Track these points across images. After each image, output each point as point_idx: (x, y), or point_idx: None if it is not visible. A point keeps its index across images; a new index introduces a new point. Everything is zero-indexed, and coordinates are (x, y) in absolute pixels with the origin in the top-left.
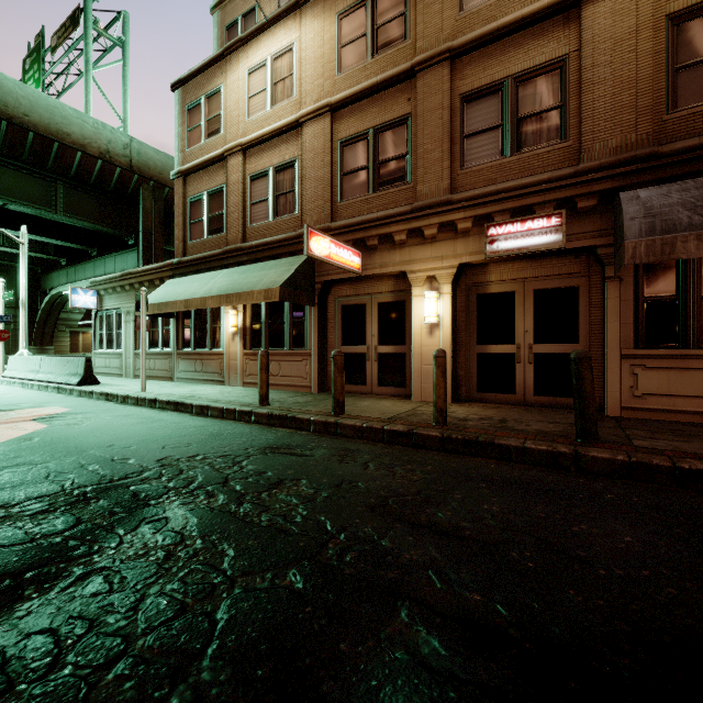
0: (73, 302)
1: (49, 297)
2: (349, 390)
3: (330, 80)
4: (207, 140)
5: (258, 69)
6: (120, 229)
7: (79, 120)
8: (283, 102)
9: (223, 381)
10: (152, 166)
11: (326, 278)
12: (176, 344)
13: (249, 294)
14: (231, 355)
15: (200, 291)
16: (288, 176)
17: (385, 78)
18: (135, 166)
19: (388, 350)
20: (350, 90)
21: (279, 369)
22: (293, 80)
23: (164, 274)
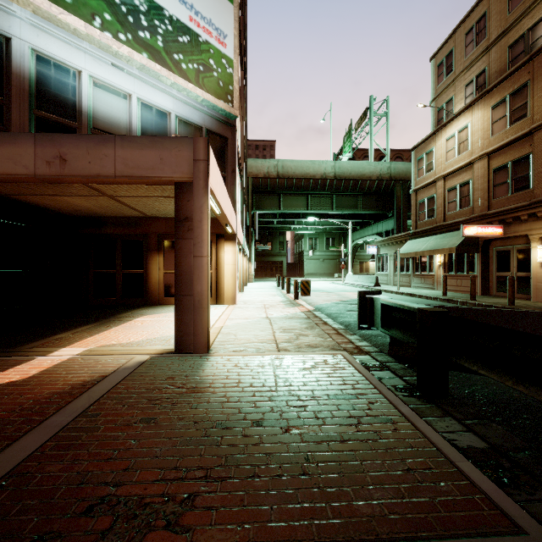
0: (368, 252)
1: (352, 245)
2: (500, 295)
3: (487, 140)
4: (426, 174)
5: (451, 138)
6: (385, 209)
7: (368, 166)
8: (463, 153)
9: (434, 288)
10: (400, 173)
11: (485, 238)
12: (412, 270)
13: (442, 250)
14: (437, 276)
15: (421, 248)
16: (466, 188)
17: (515, 138)
18: (392, 176)
19: (522, 275)
20: (497, 145)
21: (461, 283)
22: (468, 142)
23: (406, 238)
